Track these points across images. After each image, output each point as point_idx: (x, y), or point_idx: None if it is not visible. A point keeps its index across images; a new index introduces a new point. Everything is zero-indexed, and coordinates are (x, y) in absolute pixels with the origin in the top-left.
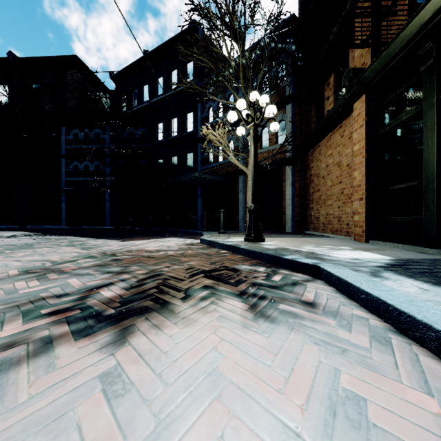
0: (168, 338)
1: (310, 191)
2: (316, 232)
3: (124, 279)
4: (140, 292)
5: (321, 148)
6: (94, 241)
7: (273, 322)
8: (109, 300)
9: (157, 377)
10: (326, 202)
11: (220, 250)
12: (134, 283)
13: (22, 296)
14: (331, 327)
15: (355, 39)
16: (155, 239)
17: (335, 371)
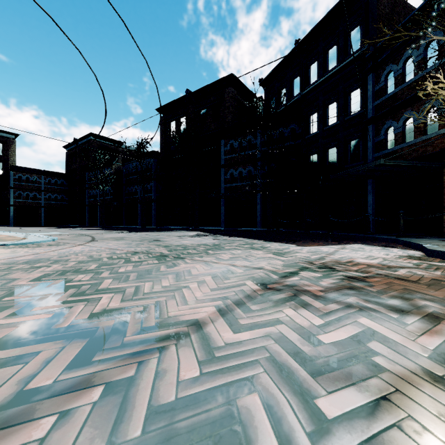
0: None
1: None
2: None
3: None
4: None
5: None
6: (270, 244)
7: None
8: None
9: None
10: None
11: None
12: None
13: (342, 356)
14: None
15: None
16: (336, 245)
17: None
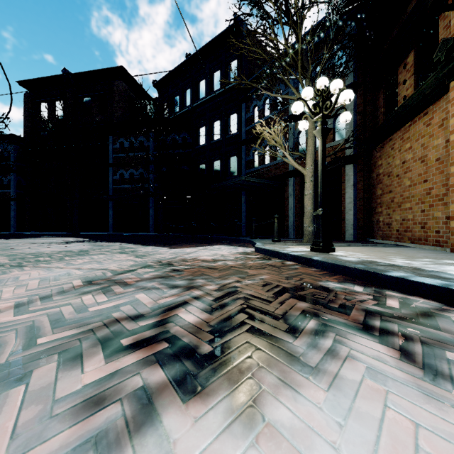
0: (320, 411)
1: (377, 193)
2: (387, 241)
3: (197, 296)
4: (227, 317)
5: (394, 142)
6: (144, 248)
7: None
8: (194, 327)
9: None
10: (402, 206)
11: (285, 261)
12: (212, 303)
13: (93, 316)
14: None
15: None
16: (203, 247)
17: None
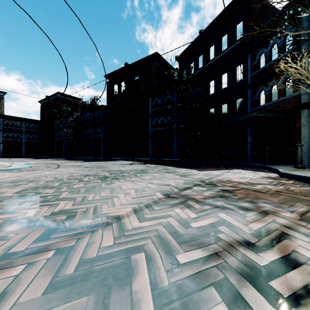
0: None
1: None
2: None
3: (287, 226)
4: None
5: None
6: (179, 169)
7: None
8: None
9: None
10: None
11: None
12: None
13: (201, 234)
14: None
15: None
16: (224, 170)
17: None
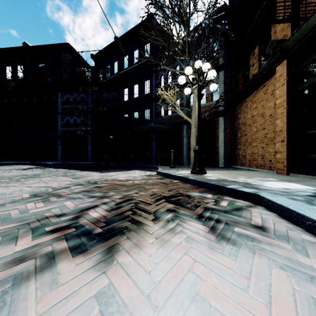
0: (148, 257)
1: (238, 136)
2: (243, 167)
3: (105, 202)
4: (119, 214)
5: (247, 103)
6: (81, 172)
7: (234, 245)
8: (96, 220)
9: (146, 299)
10: (251, 144)
11: (173, 180)
12: (113, 206)
13: (31, 215)
14: (289, 251)
15: (279, 16)
16: (123, 171)
17: (313, 301)
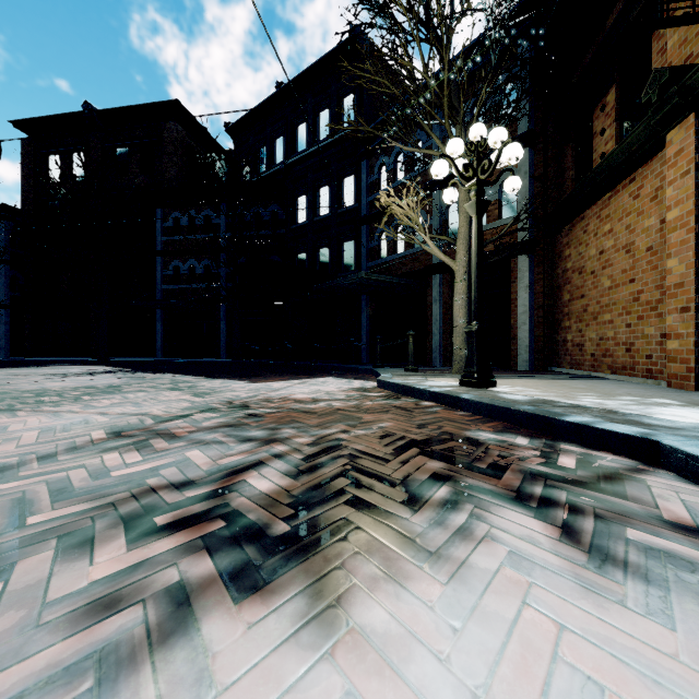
0: (430, 612)
1: (563, 299)
2: (578, 370)
3: (279, 454)
4: (319, 484)
5: (588, 222)
6: (209, 382)
7: (647, 580)
8: (268, 498)
9: None
10: (599, 318)
11: (420, 401)
12: (301, 463)
13: (117, 483)
14: None
15: (682, 7)
16: (301, 380)
17: None
